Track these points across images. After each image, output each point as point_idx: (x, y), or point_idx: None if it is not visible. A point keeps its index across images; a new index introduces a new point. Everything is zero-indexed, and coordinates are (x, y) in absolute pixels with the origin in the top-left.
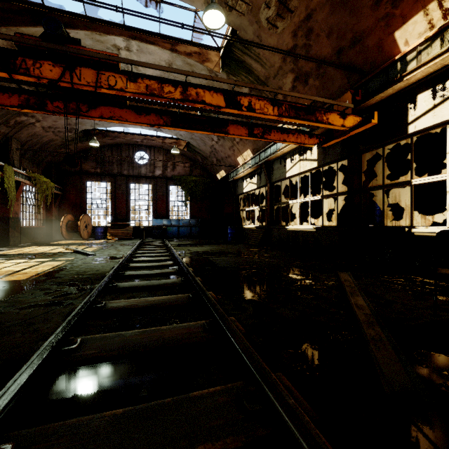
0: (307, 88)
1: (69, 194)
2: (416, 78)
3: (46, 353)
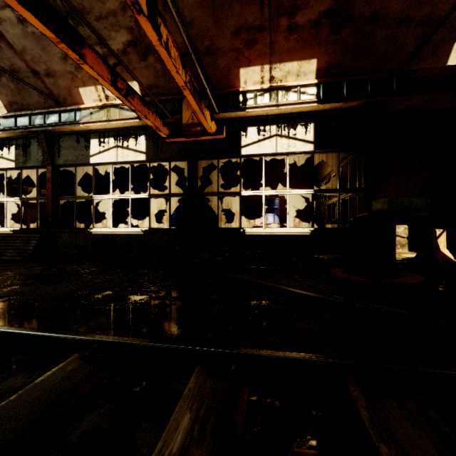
0: (144, 64)
1: None
2: (251, 114)
3: None
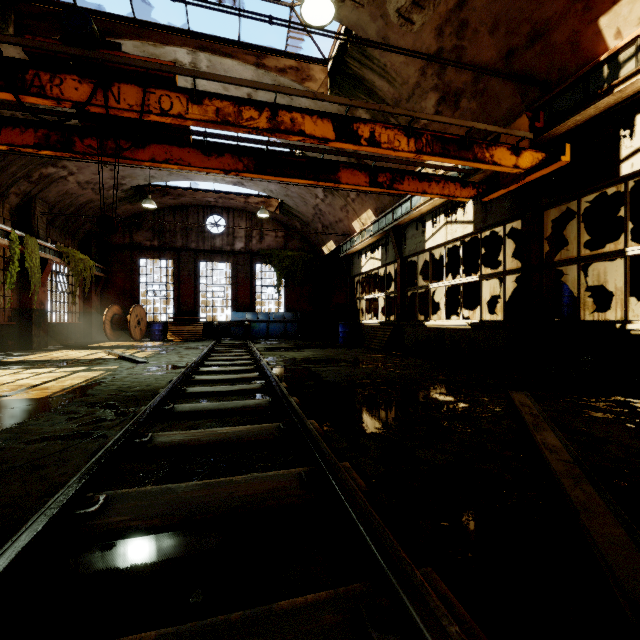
0: (458, 113)
1: (115, 277)
2: (634, 88)
3: (44, 521)
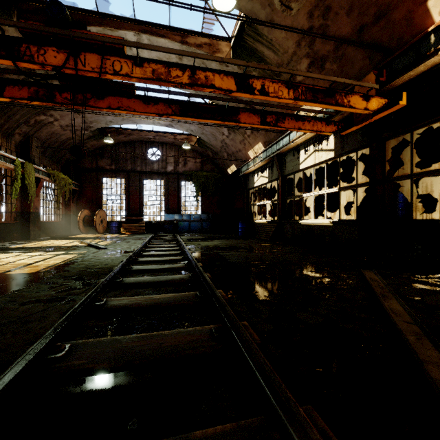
0: (323, 73)
1: (86, 190)
2: None
3: (23, 364)
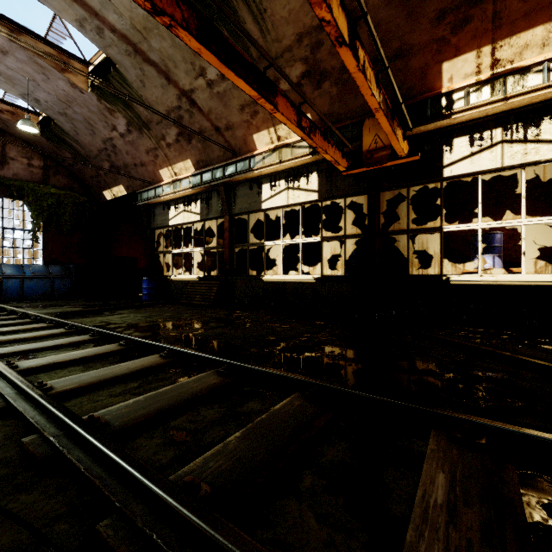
0: (318, 92)
1: None
2: (460, 119)
3: None
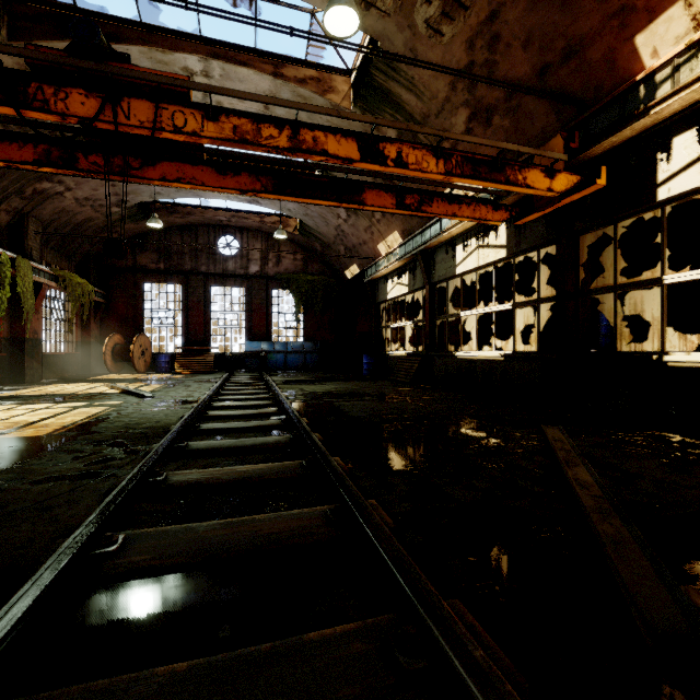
0: (490, 131)
1: (116, 303)
2: (671, 110)
3: (65, 560)
